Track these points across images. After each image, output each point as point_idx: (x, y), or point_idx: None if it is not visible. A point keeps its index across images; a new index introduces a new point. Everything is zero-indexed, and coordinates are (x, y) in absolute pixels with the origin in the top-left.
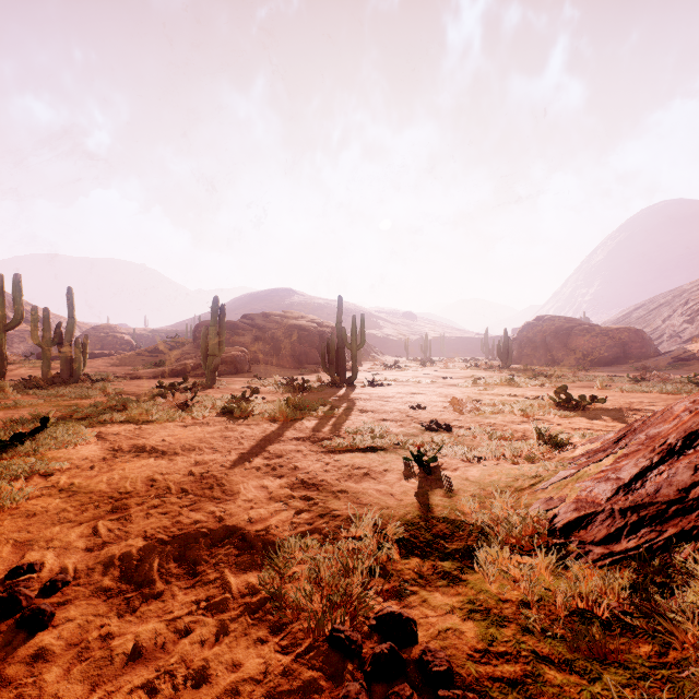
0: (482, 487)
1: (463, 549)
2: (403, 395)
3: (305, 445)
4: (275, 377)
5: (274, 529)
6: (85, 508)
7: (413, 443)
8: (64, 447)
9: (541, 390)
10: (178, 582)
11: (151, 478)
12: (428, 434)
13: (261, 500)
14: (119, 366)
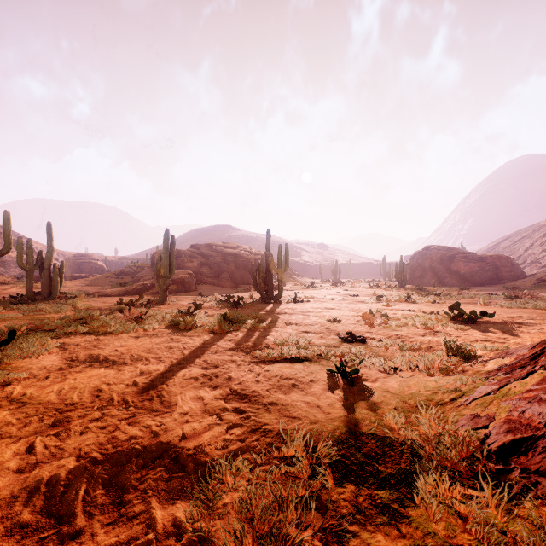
0: (403, 400)
1: (398, 475)
2: (321, 310)
3: (239, 355)
4: (216, 295)
5: (207, 446)
6: (29, 421)
7: (334, 354)
8: (28, 357)
9: (434, 306)
10: (101, 516)
11: (97, 389)
12: (346, 345)
13: (196, 413)
14: (92, 286)
